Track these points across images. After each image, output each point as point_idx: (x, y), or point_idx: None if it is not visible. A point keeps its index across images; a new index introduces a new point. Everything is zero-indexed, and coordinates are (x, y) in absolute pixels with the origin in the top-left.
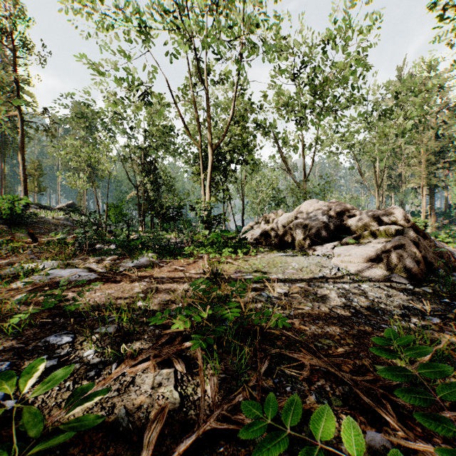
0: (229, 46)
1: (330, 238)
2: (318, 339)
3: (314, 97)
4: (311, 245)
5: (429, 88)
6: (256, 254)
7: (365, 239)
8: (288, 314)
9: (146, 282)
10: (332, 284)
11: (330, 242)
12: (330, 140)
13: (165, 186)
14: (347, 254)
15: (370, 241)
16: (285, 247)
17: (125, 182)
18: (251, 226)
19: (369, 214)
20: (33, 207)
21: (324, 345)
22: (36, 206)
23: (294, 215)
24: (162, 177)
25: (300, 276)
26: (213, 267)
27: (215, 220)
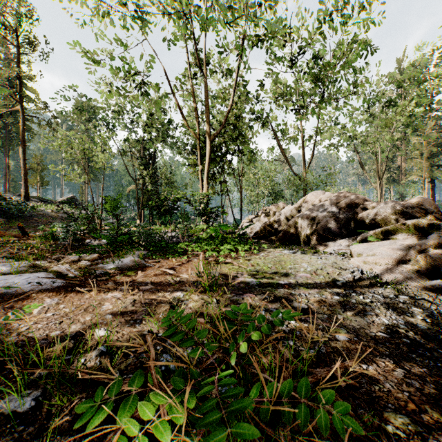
0: (228, 28)
1: (342, 233)
2: (383, 413)
3: (316, 84)
4: (319, 241)
5: (437, 75)
6: (259, 251)
7: (387, 234)
8: (319, 351)
9: (121, 293)
10: (361, 294)
11: (342, 238)
12: (329, 132)
13: (163, 179)
14: (369, 253)
15: (395, 237)
16: (289, 243)
17: (126, 176)
18: (251, 219)
19: (389, 205)
20: (34, 201)
21: (398, 429)
22: (37, 199)
23: (298, 208)
24: (160, 170)
25: (316, 282)
26: (209, 269)
27: (213, 213)
